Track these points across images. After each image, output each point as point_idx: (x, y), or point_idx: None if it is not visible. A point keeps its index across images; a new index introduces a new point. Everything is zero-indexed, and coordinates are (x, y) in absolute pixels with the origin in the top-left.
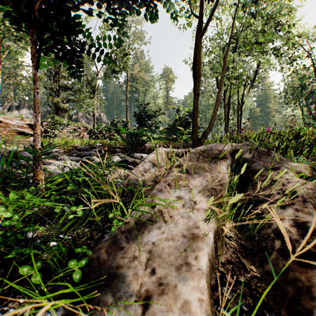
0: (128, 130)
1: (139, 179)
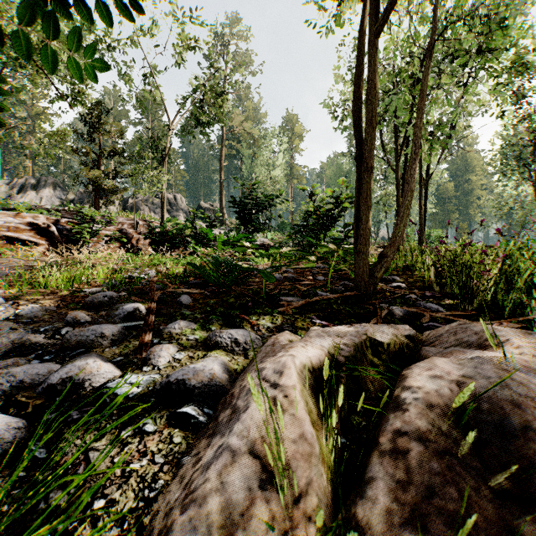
0: (223, 223)
1: None
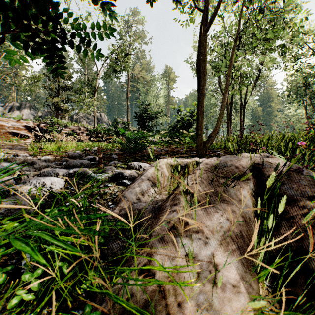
0: (129, 130)
1: (130, 225)
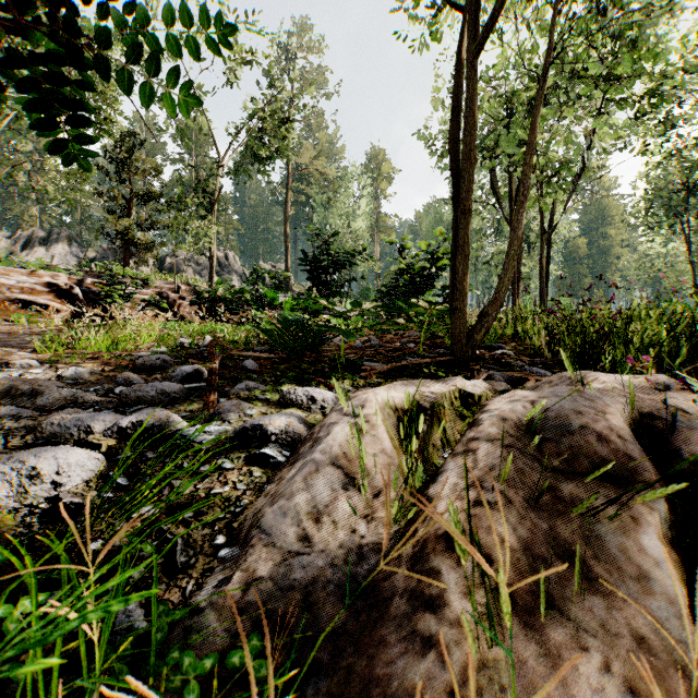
0: (289, 289)
1: None
